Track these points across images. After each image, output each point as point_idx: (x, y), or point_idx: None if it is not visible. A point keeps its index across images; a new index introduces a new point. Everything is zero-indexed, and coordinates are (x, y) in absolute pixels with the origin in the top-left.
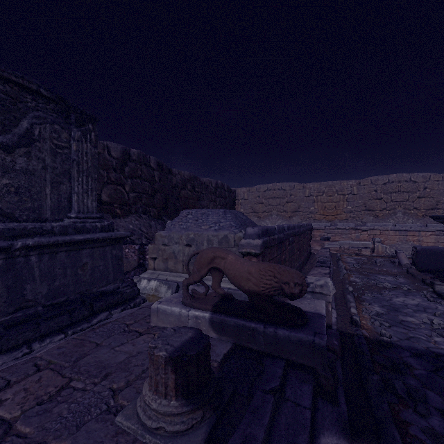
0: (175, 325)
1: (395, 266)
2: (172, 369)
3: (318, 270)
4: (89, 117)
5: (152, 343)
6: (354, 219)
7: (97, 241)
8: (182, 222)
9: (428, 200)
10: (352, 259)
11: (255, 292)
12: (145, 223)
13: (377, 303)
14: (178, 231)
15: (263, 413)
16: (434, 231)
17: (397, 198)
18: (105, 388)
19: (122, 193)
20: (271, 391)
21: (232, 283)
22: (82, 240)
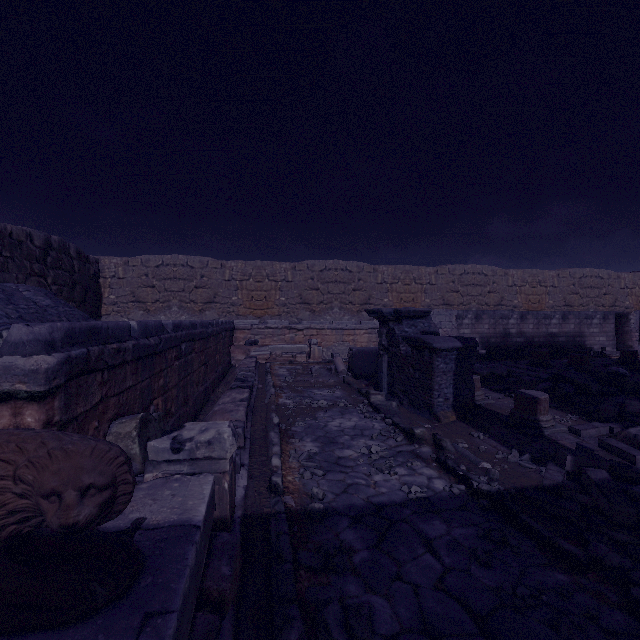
0: None
1: (332, 374)
2: None
3: (231, 396)
4: None
5: None
6: (289, 315)
7: None
8: None
9: (362, 293)
10: (284, 370)
11: None
12: None
13: (310, 436)
14: None
15: None
16: (367, 329)
17: (334, 289)
18: None
19: None
20: None
21: None
22: None
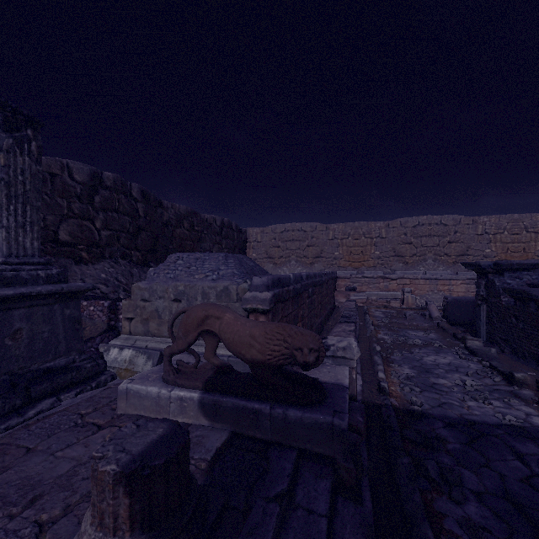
0: (152, 412)
1: (426, 319)
2: (125, 490)
3: (342, 327)
4: (27, 119)
5: (98, 450)
6: (383, 266)
7: (38, 297)
8: (169, 269)
9: (458, 245)
10: (380, 313)
11: (260, 362)
12: (124, 270)
13: (407, 364)
14: (163, 281)
15: (264, 533)
16: (465, 279)
17: (427, 242)
18: (27, 523)
19: (90, 230)
20: (277, 497)
21: (229, 351)
22: (11, 296)
